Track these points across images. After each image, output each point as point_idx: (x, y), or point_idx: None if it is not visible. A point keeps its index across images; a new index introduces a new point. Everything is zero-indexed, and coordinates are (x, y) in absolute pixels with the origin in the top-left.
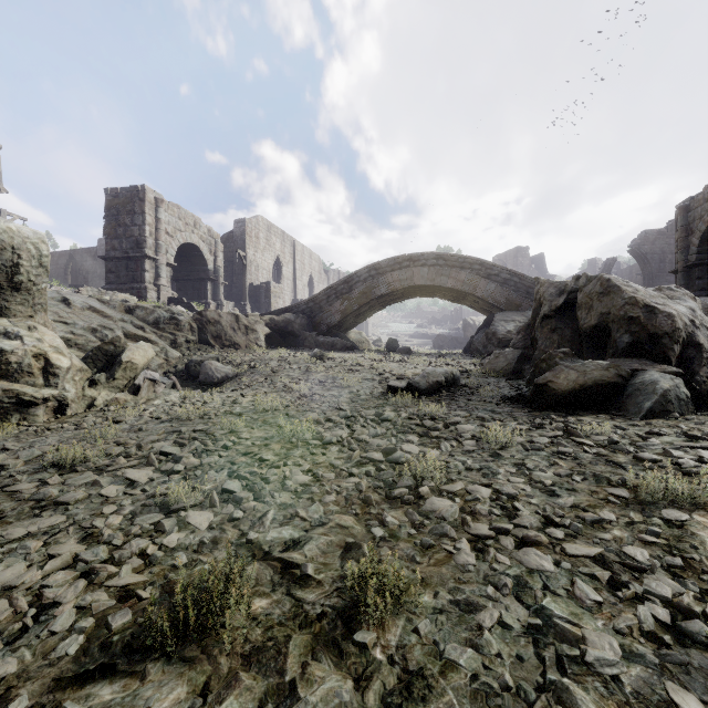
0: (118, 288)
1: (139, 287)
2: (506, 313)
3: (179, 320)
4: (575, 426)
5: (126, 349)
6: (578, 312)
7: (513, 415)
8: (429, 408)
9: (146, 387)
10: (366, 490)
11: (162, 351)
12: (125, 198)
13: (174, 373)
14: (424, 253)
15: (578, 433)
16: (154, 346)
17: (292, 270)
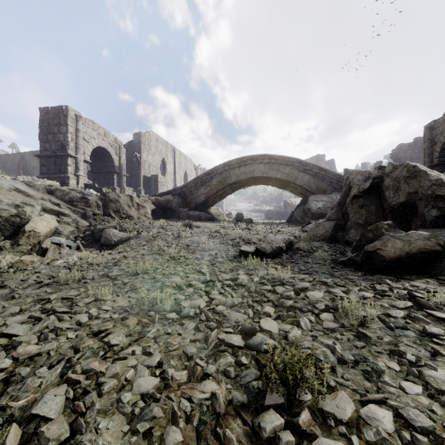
0: (49, 177)
1: (64, 176)
2: (316, 195)
3: (88, 199)
4: (420, 295)
5: (30, 220)
6: (385, 192)
7: (351, 279)
8: (278, 273)
9: (52, 250)
10: (225, 410)
11: (73, 221)
12: (54, 114)
13: (83, 237)
14: (261, 155)
15: (428, 304)
16: (67, 218)
17: (173, 167)
